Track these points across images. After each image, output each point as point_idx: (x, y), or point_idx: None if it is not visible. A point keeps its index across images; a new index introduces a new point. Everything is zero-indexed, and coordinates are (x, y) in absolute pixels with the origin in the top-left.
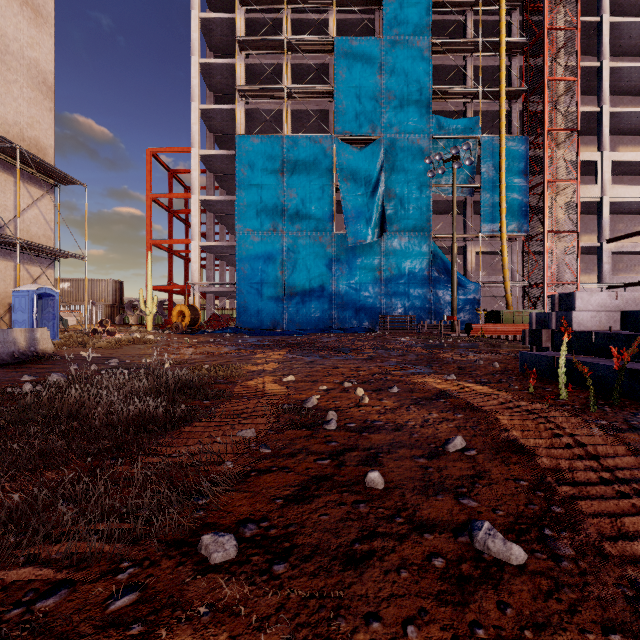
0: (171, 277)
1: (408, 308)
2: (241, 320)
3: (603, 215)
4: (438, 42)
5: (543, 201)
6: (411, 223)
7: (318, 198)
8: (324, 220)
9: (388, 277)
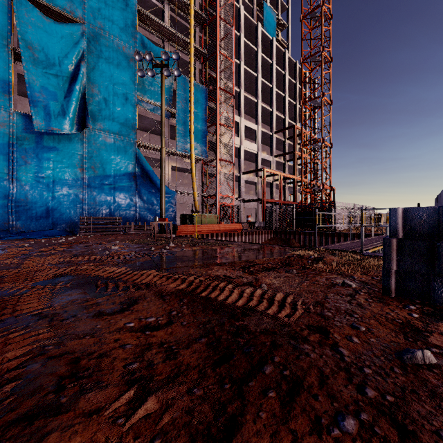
0: None
1: (114, 209)
2: None
3: (241, 157)
4: None
5: (216, 137)
6: (117, 126)
7: None
8: None
9: (91, 176)
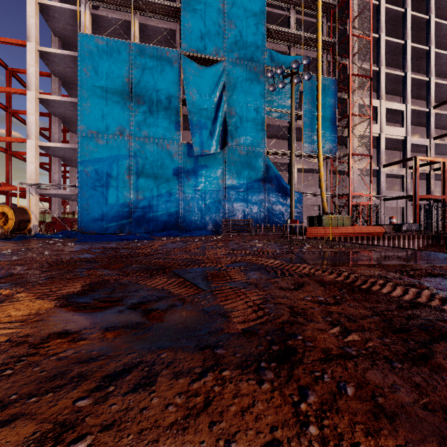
0: (10, 179)
1: (246, 213)
2: (84, 223)
3: (381, 147)
4: None
5: (348, 130)
6: (249, 139)
7: (165, 108)
8: (171, 129)
9: (230, 185)
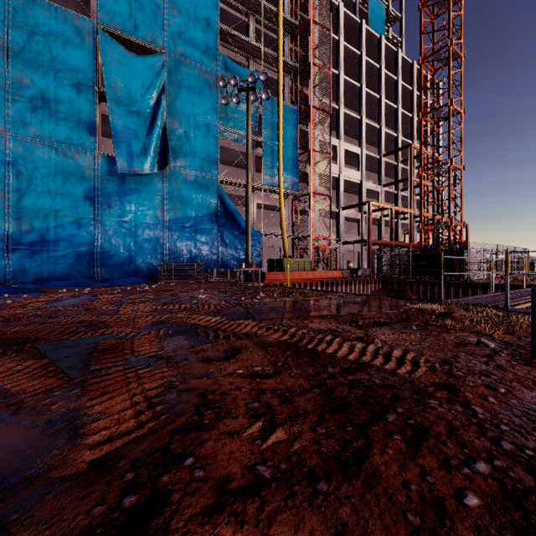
0: None
1: (195, 255)
2: None
3: (340, 188)
4: None
5: (309, 166)
6: (198, 161)
7: (71, 98)
8: (81, 131)
9: (172, 218)
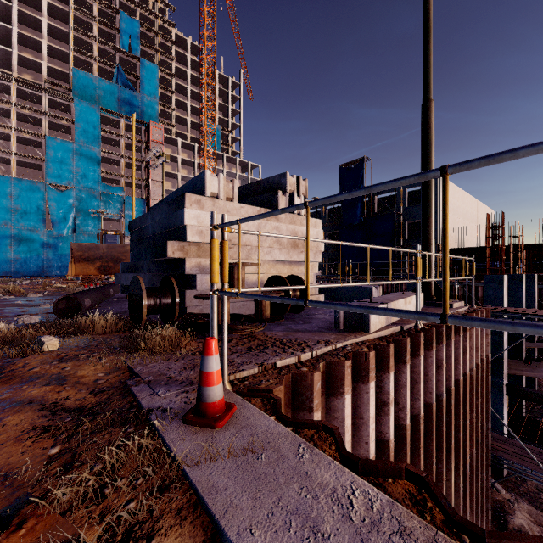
0: None
1: None
2: None
3: None
4: (105, 150)
5: None
6: (90, 228)
7: (36, 211)
8: (39, 223)
9: None
